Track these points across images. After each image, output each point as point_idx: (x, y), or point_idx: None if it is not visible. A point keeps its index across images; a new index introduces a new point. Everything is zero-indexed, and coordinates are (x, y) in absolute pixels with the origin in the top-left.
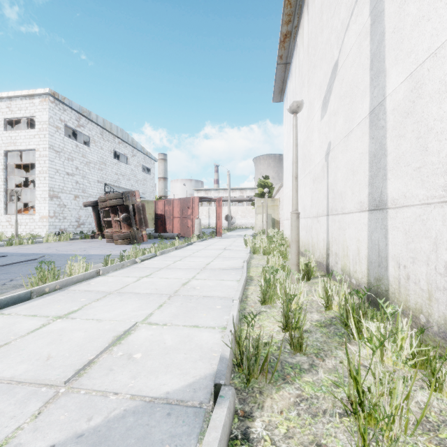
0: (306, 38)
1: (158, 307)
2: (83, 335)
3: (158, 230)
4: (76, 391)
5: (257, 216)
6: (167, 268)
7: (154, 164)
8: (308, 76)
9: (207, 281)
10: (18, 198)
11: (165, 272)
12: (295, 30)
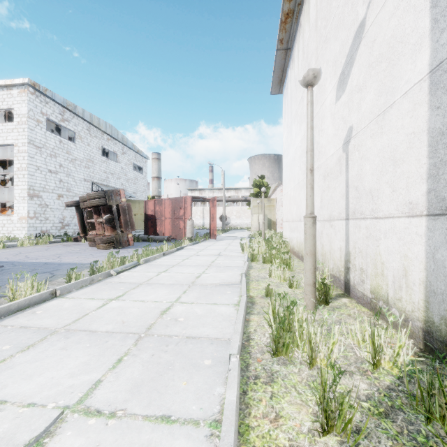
0: (313, 12)
1: (115, 365)
2: None
3: (148, 231)
4: None
5: (252, 217)
6: (147, 284)
7: (145, 162)
8: (316, 55)
9: (195, 307)
10: (1, 197)
11: (143, 291)
12: (298, 8)
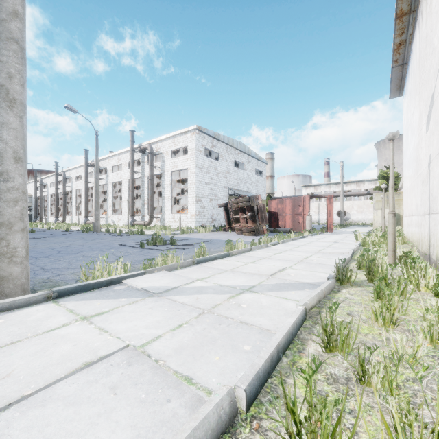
0: (417, 53)
1: (294, 264)
2: (265, 268)
3: (271, 225)
4: (275, 278)
5: (376, 212)
6: (290, 250)
7: (265, 167)
8: (419, 88)
9: (321, 258)
10: None
11: (290, 252)
12: (410, 37)
